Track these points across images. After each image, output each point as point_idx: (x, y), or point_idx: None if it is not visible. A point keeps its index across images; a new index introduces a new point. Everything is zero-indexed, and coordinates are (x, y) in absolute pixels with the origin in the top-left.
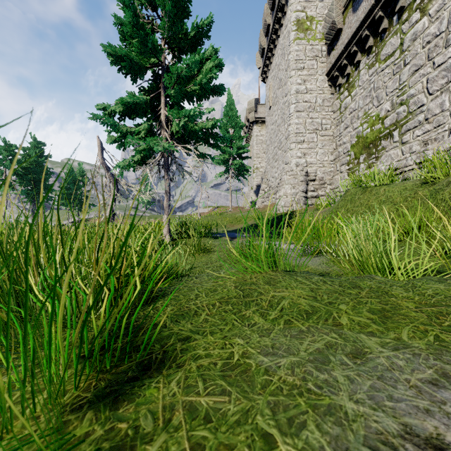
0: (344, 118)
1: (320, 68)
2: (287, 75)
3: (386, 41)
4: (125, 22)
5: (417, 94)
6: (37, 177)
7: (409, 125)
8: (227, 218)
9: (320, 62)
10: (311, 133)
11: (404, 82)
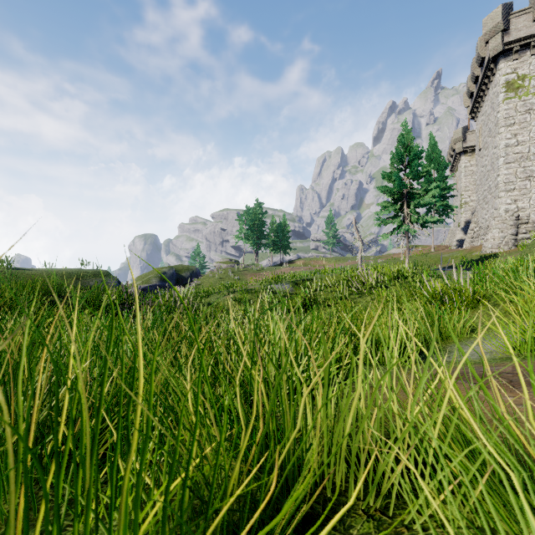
0: None
1: (534, 120)
2: (496, 130)
3: None
4: (389, 175)
5: None
6: (260, 229)
7: None
8: (432, 259)
9: (534, 114)
10: (523, 181)
11: None
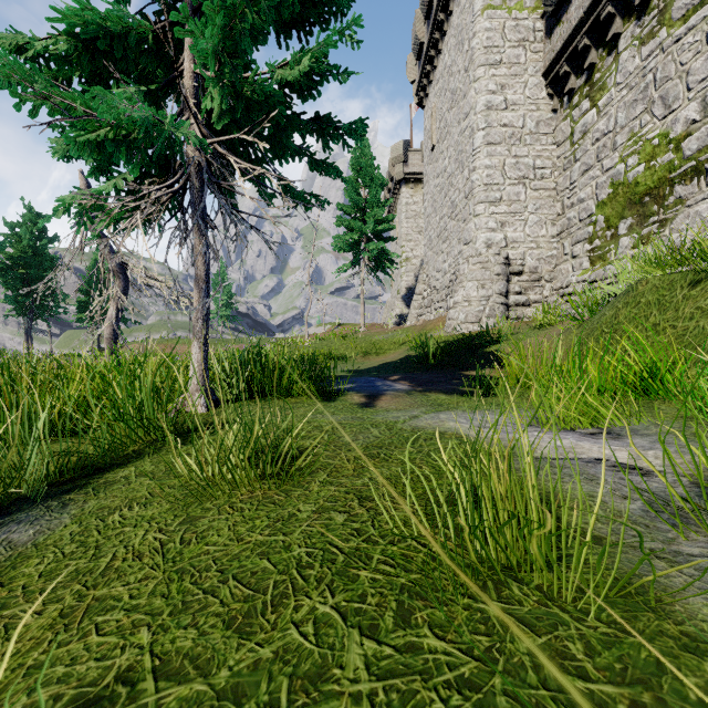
0: (582, 153)
1: (531, 63)
2: (469, 77)
3: None
4: None
5: None
6: (34, 273)
7: None
8: (358, 344)
9: (531, 51)
10: (515, 185)
11: None
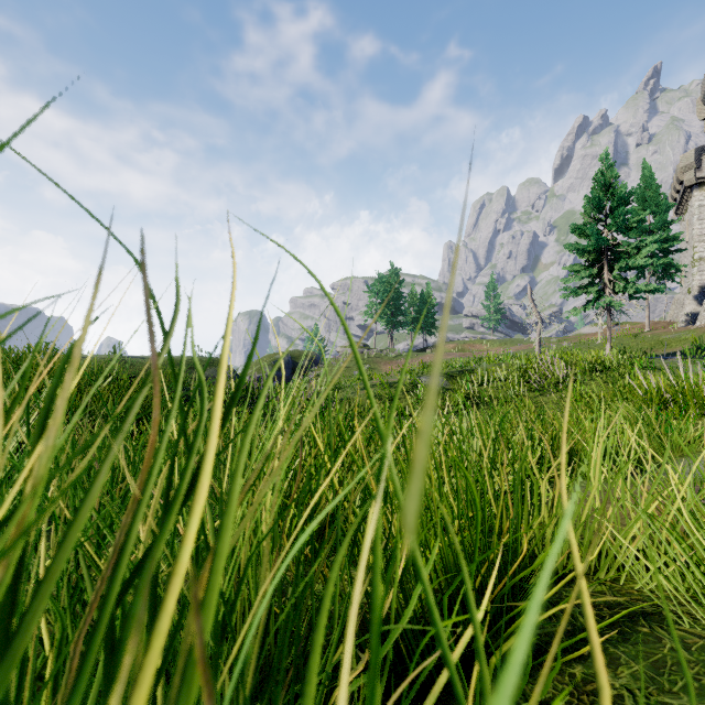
0: None
1: None
2: None
3: None
4: (581, 228)
5: None
6: (396, 303)
7: None
8: (646, 342)
9: None
10: None
11: None
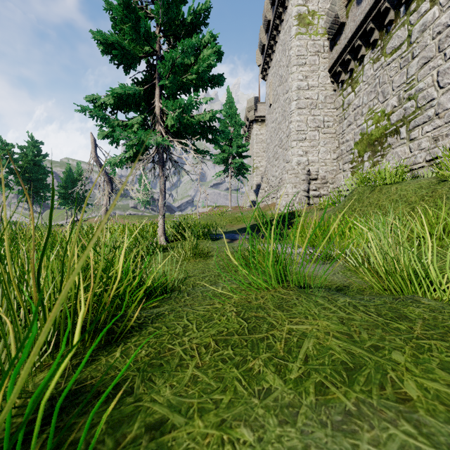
0: (348, 115)
1: (322, 64)
2: (288, 71)
3: (392, 33)
4: (117, 7)
5: (426, 88)
6: (35, 176)
7: (417, 120)
8: (227, 218)
9: (322, 57)
10: (313, 131)
11: (412, 76)
